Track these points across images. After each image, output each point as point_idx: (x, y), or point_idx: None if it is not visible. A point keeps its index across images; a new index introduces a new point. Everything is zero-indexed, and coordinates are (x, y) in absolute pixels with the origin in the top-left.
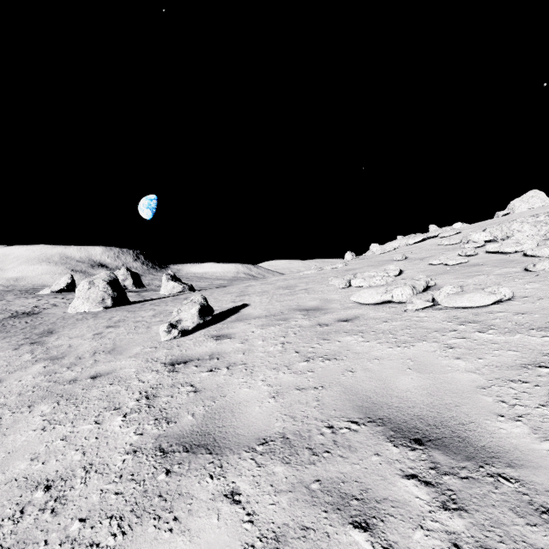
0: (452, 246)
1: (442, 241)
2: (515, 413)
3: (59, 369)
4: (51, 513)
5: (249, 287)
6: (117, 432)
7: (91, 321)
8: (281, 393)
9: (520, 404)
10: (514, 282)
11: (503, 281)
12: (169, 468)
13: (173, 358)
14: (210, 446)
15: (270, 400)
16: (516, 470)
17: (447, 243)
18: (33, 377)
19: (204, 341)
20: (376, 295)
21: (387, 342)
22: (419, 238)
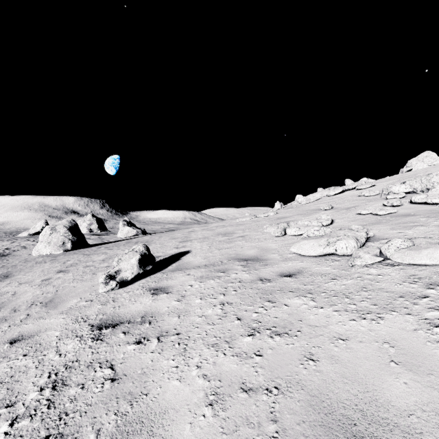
0: (372, 197)
1: (362, 192)
2: None
3: None
4: None
5: (192, 233)
6: None
7: (47, 264)
8: (222, 396)
9: None
10: None
11: None
12: None
13: (103, 319)
14: None
15: (206, 410)
16: None
17: (367, 194)
18: None
19: (140, 296)
20: (318, 247)
21: (346, 310)
22: (339, 190)
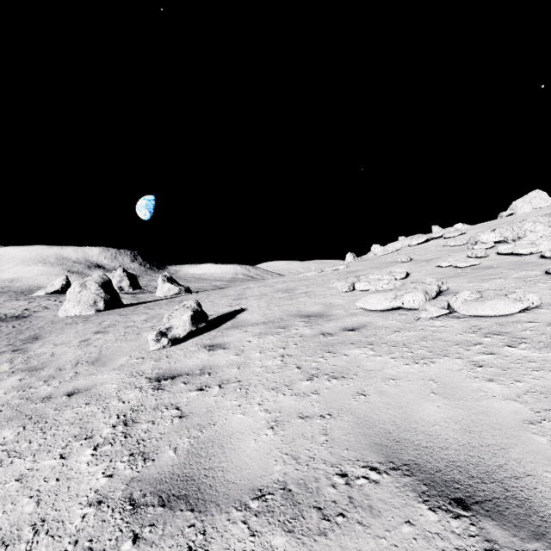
0: (459, 247)
1: (447, 242)
2: None
3: (35, 382)
4: None
5: (246, 290)
6: (83, 472)
7: (80, 325)
8: (281, 422)
9: None
10: (536, 287)
11: (523, 286)
12: (138, 532)
13: (160, 372)
14: (192, 498)
15: (268, 431)
16: None
17: (453, 244)
18: (5, 393)
19: (196, 352)
20: (384, 301)
21: (402, 357)
22: (423, 238)
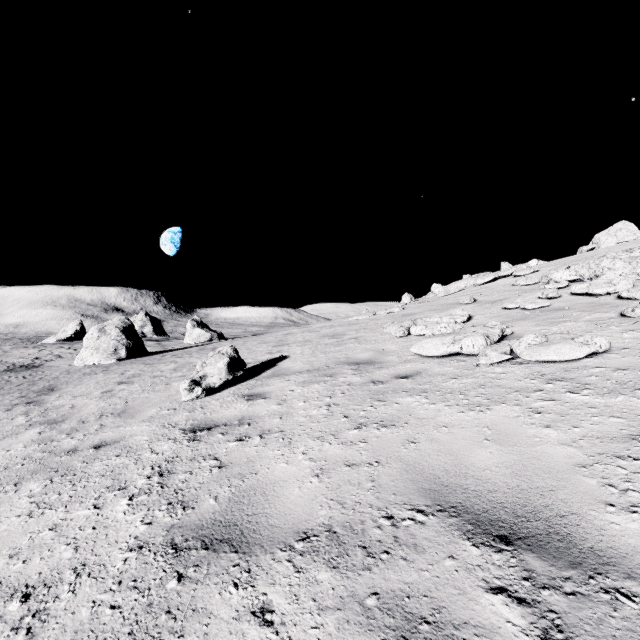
0: (529, 287)
1: (517, 281)
2: (629, 502)
3: (57, 435)
4: (25, 634)
5: (288, 336)
6: (120, 521)
7: (100, 376)
8: (327, 470)
9: (633, 489)
10: (609, 330)
11: (595, 329)
12: (182, 572)
13: (195, 424)
14: (236, 542)
15: (313, 479)
16: (639, 584)
17: (523, 283)
18: (25, 446)
19: (233, 402)
20: (441, 346)
21: (457, 405)
22: (490, 277)
